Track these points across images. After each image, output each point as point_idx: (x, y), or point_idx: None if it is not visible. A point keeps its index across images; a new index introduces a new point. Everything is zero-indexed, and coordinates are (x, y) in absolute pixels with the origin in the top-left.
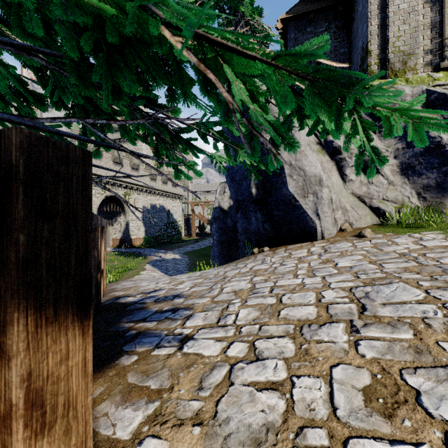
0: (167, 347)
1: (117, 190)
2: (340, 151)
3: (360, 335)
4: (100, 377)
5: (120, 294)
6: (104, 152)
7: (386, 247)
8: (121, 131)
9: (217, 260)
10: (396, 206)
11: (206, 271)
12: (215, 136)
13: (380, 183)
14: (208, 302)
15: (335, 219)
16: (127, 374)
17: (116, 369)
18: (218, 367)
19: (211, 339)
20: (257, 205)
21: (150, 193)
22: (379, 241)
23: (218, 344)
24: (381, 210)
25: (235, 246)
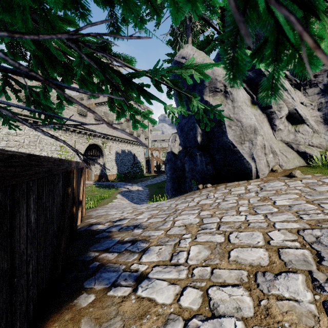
0: (123, 286)
1: (98, 140)
2: (270, 106)
3: (327, 294)
4: (56, 320)
5: (93, 221)
6: (88, 113)
7: (318, 187)
8: (79, 82)
9: (169, 192)
10: (321, 151)
11: (161, 202)
12: (169, 84)
13: (306, 132)
14: (162, 235)
15: (267, 161)
16: (81, 320)
17: (72, 311)
18: (171, 321)
19: (164, 280)
20: (202, 150)
21: (121, 142)
22: (309, 181)
23: (171, 288)
24: (307, 154)
25: (183, 181)
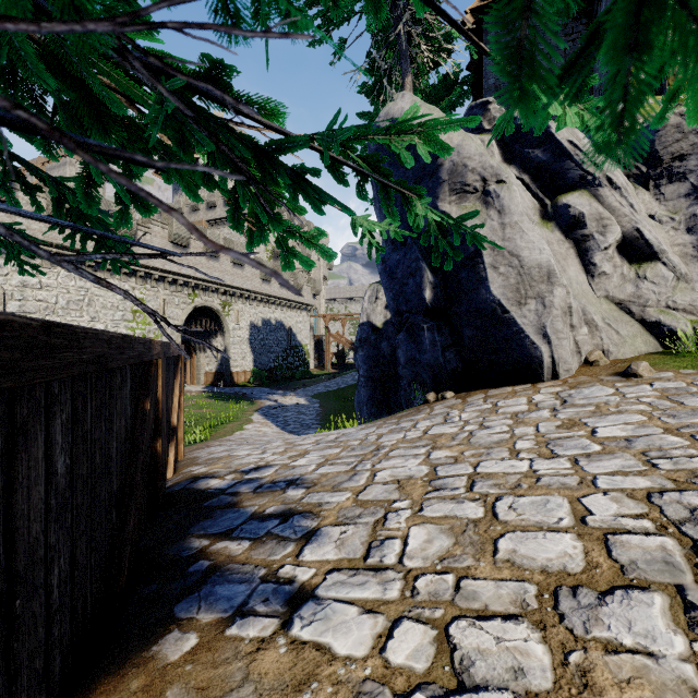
0: (260, 616)
1: (212, 298)
2: (583, 223)
3: None
4: (111, 692)
5: (199, 471)
6: (192, 240)
7: (690, 398)
8: None
9: (365, 409)
10: (694, 320)
11: (346, 431)
12: (361, 166)
13: (661, 278)
14: (349, 501)
15: (577, 343)
16: (167, 693)
17: (148, 671)
18: (366, 697)
19: (351, 603)
20: (434, 319)
21: (262, 302)
22: (669, 384)
23: (367, 620)
24: (663, 326)
25: (394, 387)
